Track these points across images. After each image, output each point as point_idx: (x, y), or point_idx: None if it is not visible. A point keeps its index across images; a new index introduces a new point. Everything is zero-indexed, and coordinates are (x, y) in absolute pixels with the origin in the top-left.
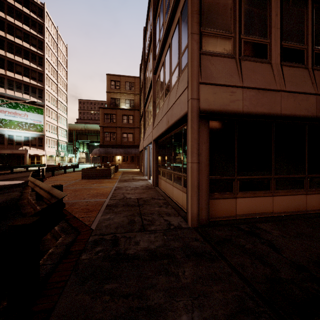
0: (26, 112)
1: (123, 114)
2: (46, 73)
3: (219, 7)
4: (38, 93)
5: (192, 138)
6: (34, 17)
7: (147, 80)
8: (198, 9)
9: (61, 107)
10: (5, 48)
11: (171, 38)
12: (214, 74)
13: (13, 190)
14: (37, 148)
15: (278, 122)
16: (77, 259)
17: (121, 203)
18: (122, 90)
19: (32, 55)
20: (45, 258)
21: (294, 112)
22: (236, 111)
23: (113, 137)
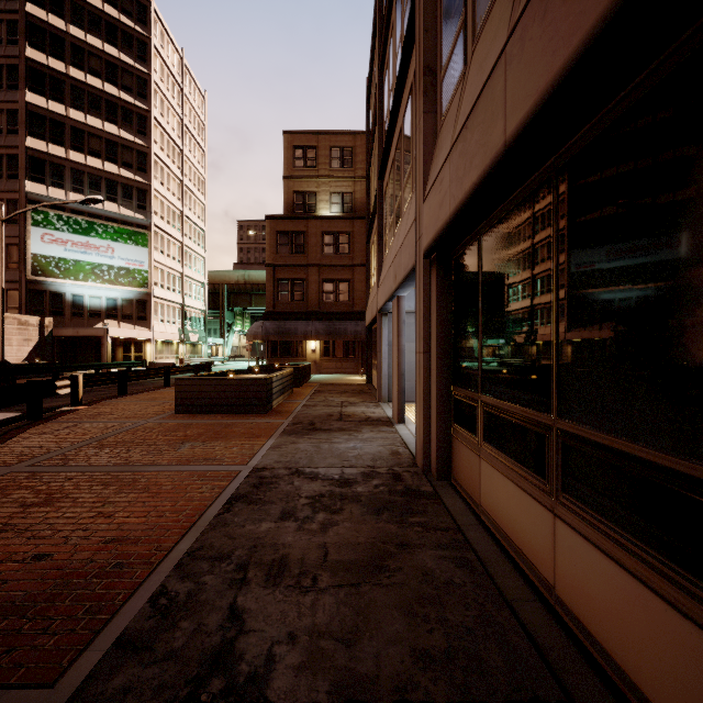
0: (110, 243)
1: (324, 232)
2: (155, 152)
3: None
4: (136, 199)
5: None
6: (128, 26)
7: (389, 76)
8: None
9: (192, 231)
10: (67, 99)
11: None
12: None
13: None
14: (134, 324)
15: None
16: None
17: None
18: (323, 169)
19: (124, 113)
20: None
21: None
22: None
23: (300, 291)
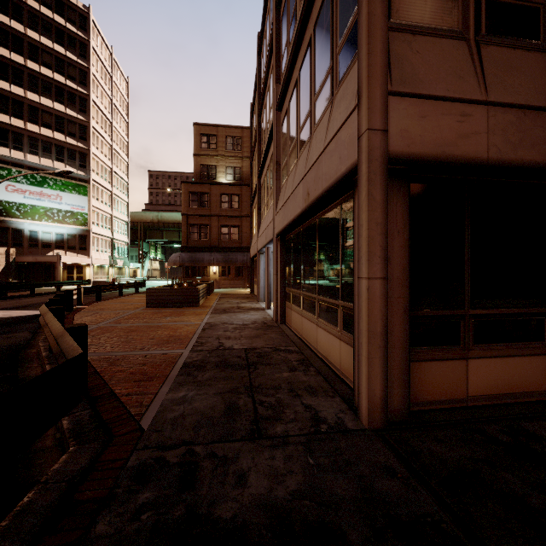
0: (59, 192)
1: (222, 193)
2: (93, 125)
3: None
4: (79, 160)
5: (371, 222)
6: (72, 31)
7: (264, 128)
8: None
9: (119, 183)
10: (25, 84)
11: (313, 26)
12: (421, 73)
13: (19, 328)
14: (77, 252)
15: None
16: (81, 536)
17: (212, 360)
18: (221, 150)
19: (70, 95)
20: (1, 529)
21: None
22: (472, 159)
23: (205, 233)
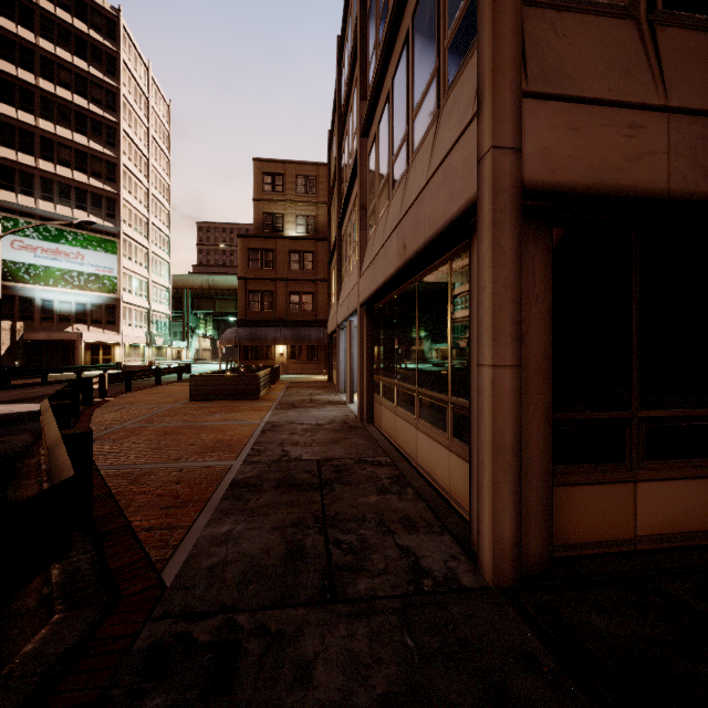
0: (80, 250)
1: (290, 250)
2: (124, 162)
3: None
4: (106, 208)
5: (498, 283)
6: (97, 40)
7: (345, 162)
8: None
9: (157, 237)
10: (36, 110)
11: (411, 14)
12: (570, 66)
13: (19, 429)
14: (104, 328)
15: None
16: None
17: (272, 477)
18: (289, 194)
19: (94, 124)
20: None
21: None
22: (645, 192)
23: (269, 302)
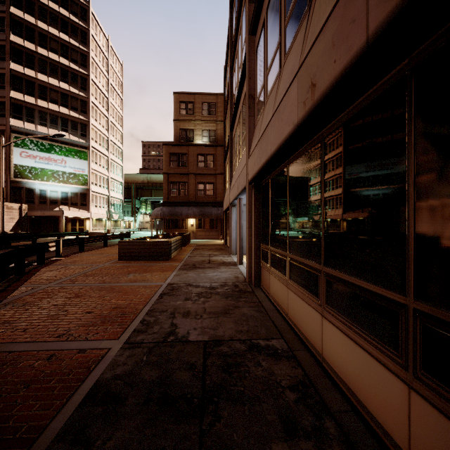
0: (63, 157)
1: (198, 154)
2: (92, 100)
3: None
4: (80, 130)
5: None
6: (75, 21)
7: (235, 77)
8: None
9: (114, 150)
10: (36, 67)
11: None
12: None
13: None
14: (79, 208)
15: None
16: None
17: (144, 378)
18: (197, 116)
19: (73, 76)
20: None
21: None
22: None
23: (184, 189)
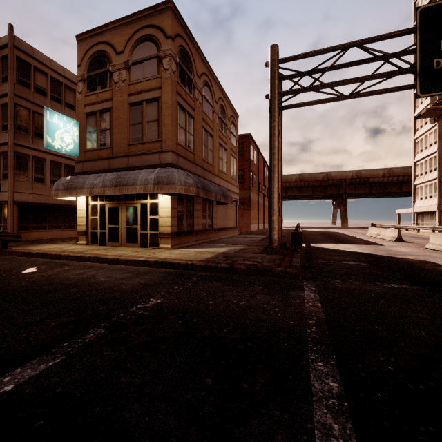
0: None
1: None
2: None
3: (23, 164)
4: None
5: (11, 211)
6: None
7: None
8: (13, 166)
9: None
10: None
11: None
12: (21, 188)
13: None
14: None
15: (50, 205)
16: None
17: None
18: None
19: None
20: None
21: (55, 203)
22: (30, 202)
23: None
